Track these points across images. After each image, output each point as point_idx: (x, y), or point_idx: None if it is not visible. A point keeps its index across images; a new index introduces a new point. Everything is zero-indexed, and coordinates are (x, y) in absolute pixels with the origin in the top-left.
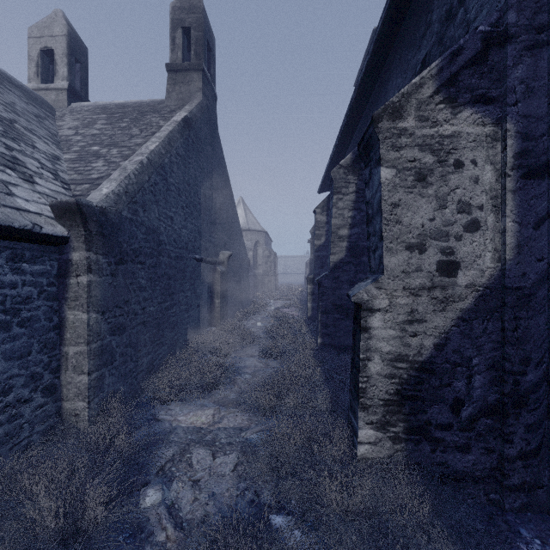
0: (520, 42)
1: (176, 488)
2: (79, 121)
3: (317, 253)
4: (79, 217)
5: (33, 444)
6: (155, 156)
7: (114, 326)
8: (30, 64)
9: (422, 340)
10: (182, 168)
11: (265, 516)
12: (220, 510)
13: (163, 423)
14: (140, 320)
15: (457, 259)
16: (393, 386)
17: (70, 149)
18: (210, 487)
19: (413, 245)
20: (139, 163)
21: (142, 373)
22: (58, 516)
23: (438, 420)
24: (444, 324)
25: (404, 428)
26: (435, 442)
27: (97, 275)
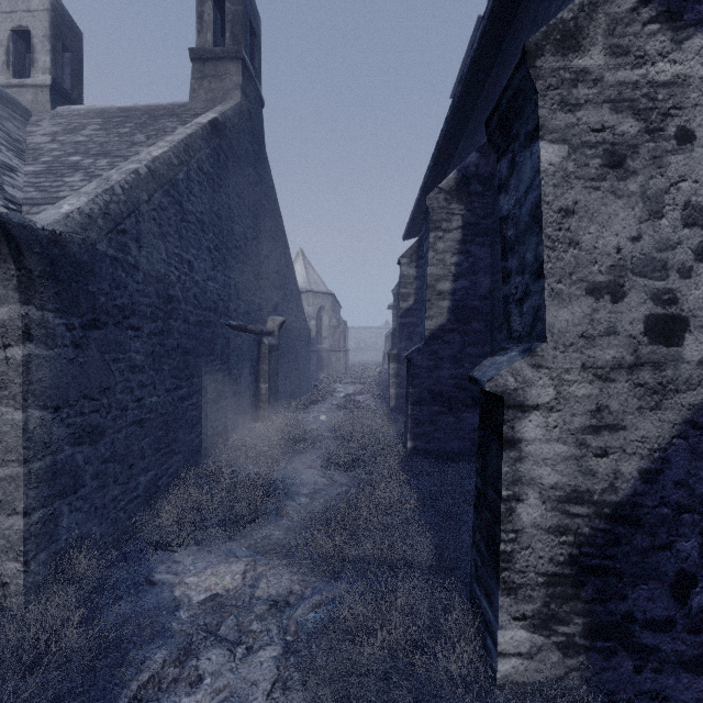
0: None
1: None
2: (61, 126)
3: (403, 320)
4: (5, 245)
5: None
6: (161, 167)
7: (81, 431)
8: None
9: (617, 463)
10: (208, 191)
11: None
12: None
13: (160, 589)
14: (133, 419)
15: (683, 311)
16: (563, 548)
17: (37, 160)
18: None
19: (601, 286)
20: (132, 173)
21: (136, 500)
22: None
23: (648, 613)
24: (659, 433)
25: (584, 627)
26: (642, 653)
27: (43, 345)
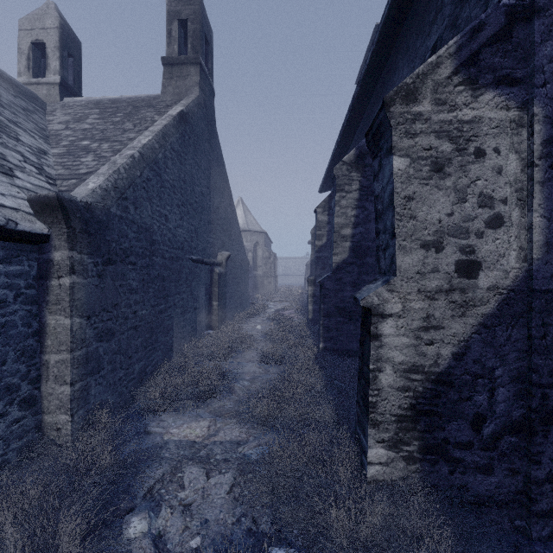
0: (549, 16)
1: (165, 515)
2: (70, 116)
3: (318, 254)
4: (60, 213)
5: (9, 463)
6: (147, 151)
7: (101, 332)
8: (21, 58)
9: (439, 349)
10: (178, 164)
11: (263, 548)
12: (213, 542)
13: (154, 436)
14: (131, 325)
15: (478, 258)
16: (406, 400)
17: (59, 144)
18: (202, 513)
19: (429, 243)
20: (130, 157)
21: (133, 381)
22: (26, 552)
23: (457, 438)
24: (464, 331)
25: (419, 447)
26: (453, 462)
27: (81, 276)
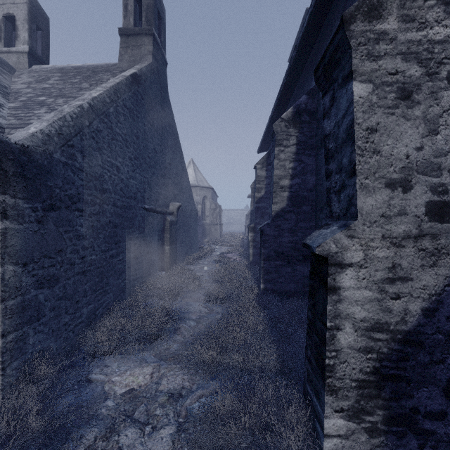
0: None
1: None
2: (34, 78)
3: (258, 205)
4: None
5: None
6: (98, 103)
7: (42, 279)
8: None
9: (407, 304)
10: (130, 120)
11: None
12: None
13: (95, 385)
14: (78, 270)
15: None
16: (369, 362)
17: (17, 99)
18: None
19: (395, 181)
20: (78, 107)
21: (81, 324)
22: None
23: (428, 407)
24: (435, 283)
25: (383, 417)
26: (423, 435)
27: (16, 222)
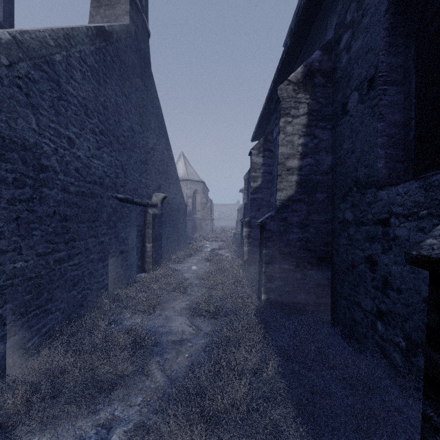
0: None
1: None
2: None
3: (253, 196)
4: None
5: None
6: (31, 41)
7: None
8: None
9: None
10: (93, 82)
11: None
12: None
13: None
14: None
15: None
16: None
17: None
18: None
19: None
20: None
21: None
22: None
23: None
24: None
25: None
26: None
27: None
